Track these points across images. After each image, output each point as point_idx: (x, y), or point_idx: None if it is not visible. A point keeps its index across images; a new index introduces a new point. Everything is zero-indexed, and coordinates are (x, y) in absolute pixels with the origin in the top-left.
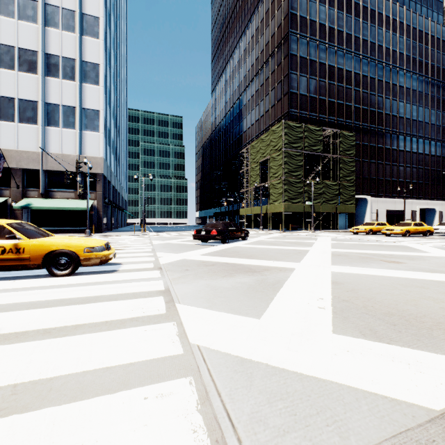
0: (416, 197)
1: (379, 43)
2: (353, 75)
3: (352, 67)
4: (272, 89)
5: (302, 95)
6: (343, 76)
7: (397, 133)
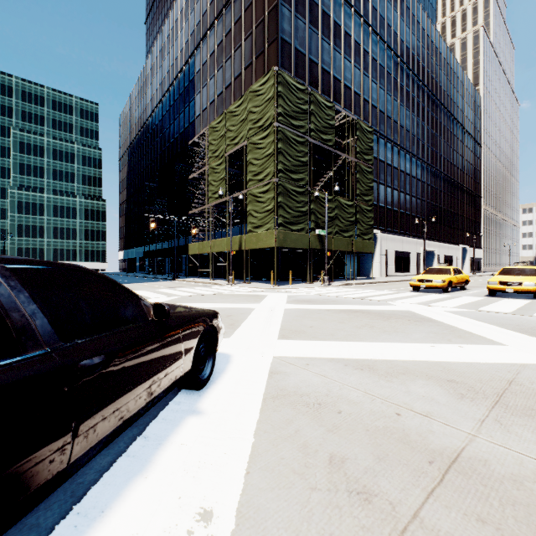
0: (419, 236)
1: (388, 21)
2: (362, 51)
3: (361, 38)
4: (246, 36)
5: (299, 51)
6: (351, 47)
7: (404, 150)
